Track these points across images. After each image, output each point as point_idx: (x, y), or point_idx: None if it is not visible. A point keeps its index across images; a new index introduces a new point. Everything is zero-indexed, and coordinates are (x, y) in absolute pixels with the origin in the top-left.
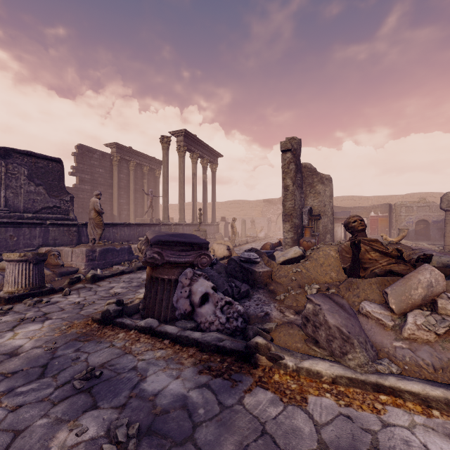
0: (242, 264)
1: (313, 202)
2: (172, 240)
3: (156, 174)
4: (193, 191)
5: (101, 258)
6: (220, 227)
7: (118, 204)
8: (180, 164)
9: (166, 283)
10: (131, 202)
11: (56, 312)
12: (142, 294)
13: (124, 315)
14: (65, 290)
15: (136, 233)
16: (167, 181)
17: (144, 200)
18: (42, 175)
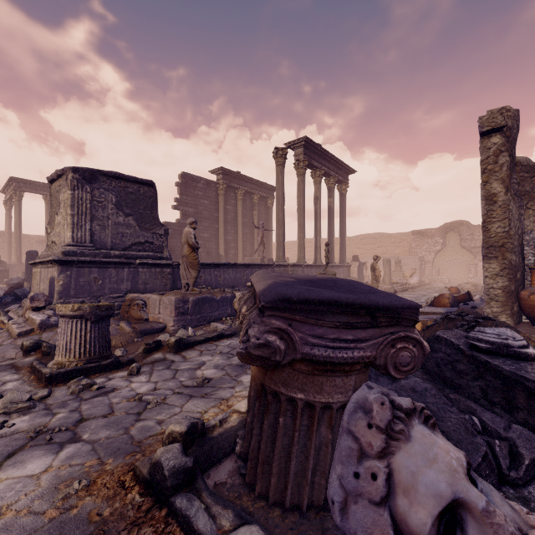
0: (487, 360)
1: (533, 225)
2: (319, 296)
3: (268, 203)
4: (316, 221)
5: (195, 311)
6: (352, 269)
7: (224, 241)
8: (299, 185)
9: (301, 410)
10: (238, 238)
11: (97, 419)
12: (244, 400)
13: (198, 480)
14: (130, 367)
15: (243, 276)
16: (282, 208)
17: (254, 236)
18: (132, 203)
